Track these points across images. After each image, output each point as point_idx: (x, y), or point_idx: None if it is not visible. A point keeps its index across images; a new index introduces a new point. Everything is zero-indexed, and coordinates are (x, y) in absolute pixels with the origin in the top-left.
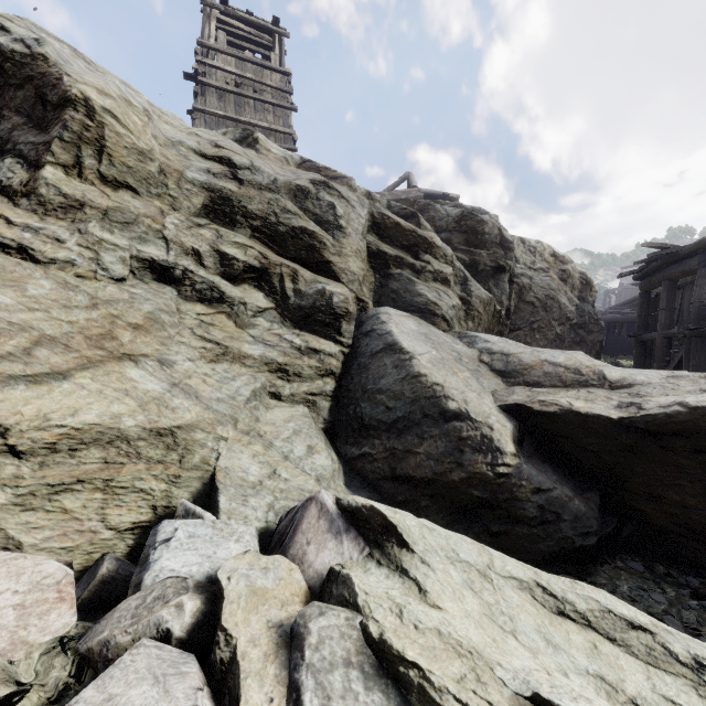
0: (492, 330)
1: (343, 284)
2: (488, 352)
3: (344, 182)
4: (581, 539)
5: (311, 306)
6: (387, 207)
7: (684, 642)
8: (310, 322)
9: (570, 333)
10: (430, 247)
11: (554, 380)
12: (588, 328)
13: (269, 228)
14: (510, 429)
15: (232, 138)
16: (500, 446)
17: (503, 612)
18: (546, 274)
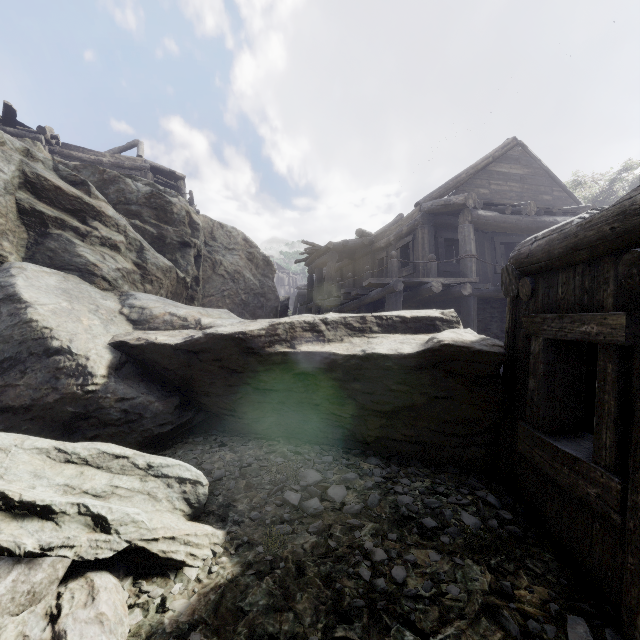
0: (181, 294)
1: None
2: (129, 306)
3: None
4: (160, 429)
5: None
6: (54, 170)
7: (149, 458)
8: None
9: (254, 300)
10: (100, 215)
11: (168, 325)
12: (268, 297)
13: None
14: (108, 359)
15: None
16: (93, 371)
17: (3, 466)
18: (237, 253)
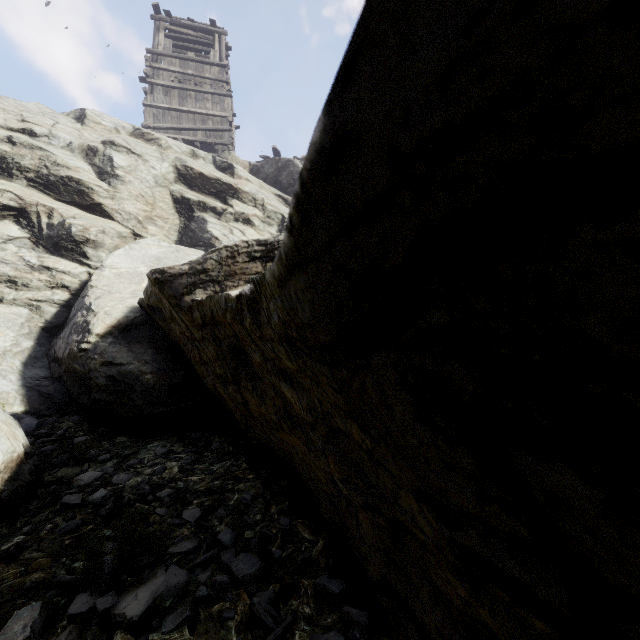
0: None
1: (118, 222)
2: None
3: (156, 143)
4: (149, 408)
5: (57, 235)
6: (213, 163)
7: None
8: (59, 248)
9: None
10: (237, 193)
11: None
12: None
13: (42, 179)
14: (115, 318)
15: (73, 117)
16: (92, 328)
17: None
18: None
